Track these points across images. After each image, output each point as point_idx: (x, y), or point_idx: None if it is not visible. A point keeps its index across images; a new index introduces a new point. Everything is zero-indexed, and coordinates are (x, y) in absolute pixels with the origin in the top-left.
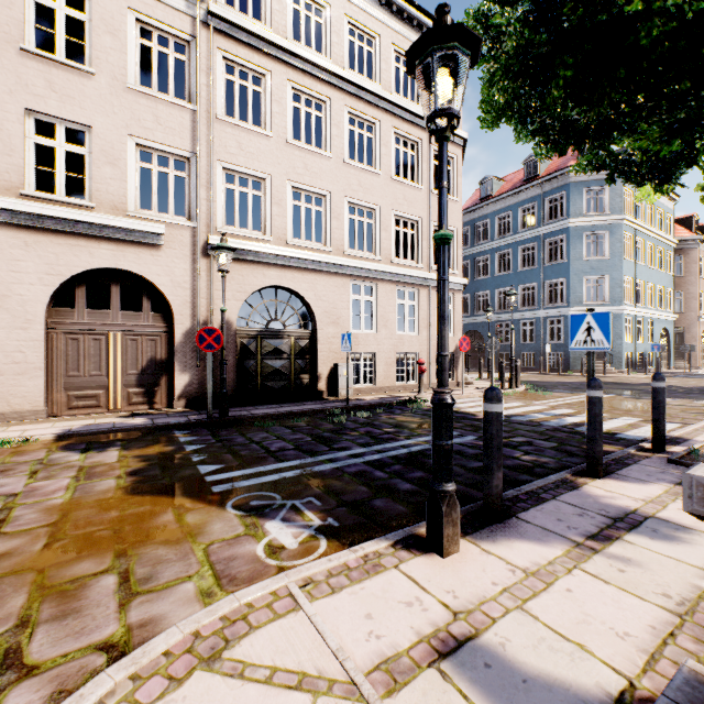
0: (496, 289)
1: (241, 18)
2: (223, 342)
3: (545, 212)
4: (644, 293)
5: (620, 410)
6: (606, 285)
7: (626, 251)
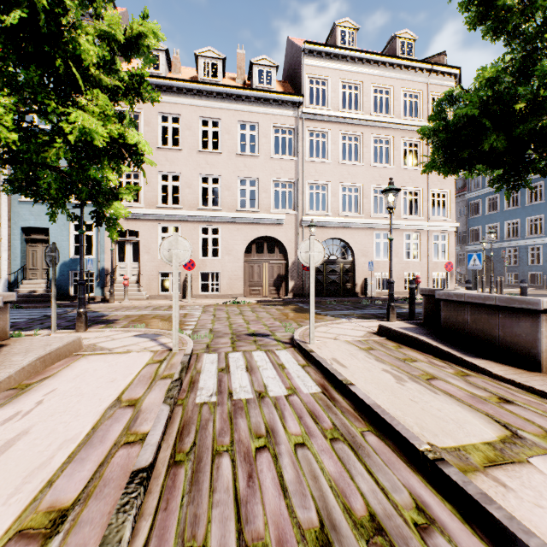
0: (505, 221)
1: (317, 110)
2: None
3: None
4: None
5: None
6: None
7: None
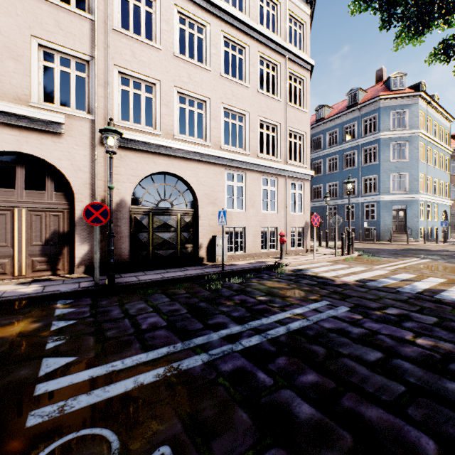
0: (327, 183)
1: None
2: (111, 216)
3: (362, 129)
4: (431, 185)
5: (453, 275)
6: (406, 179)
7: (420, 155)
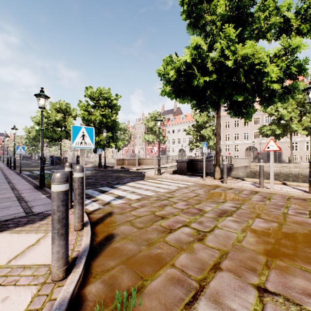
0: None
1: None
2: (260, 153)
3: None
4: None
5: None
6: None
7: None
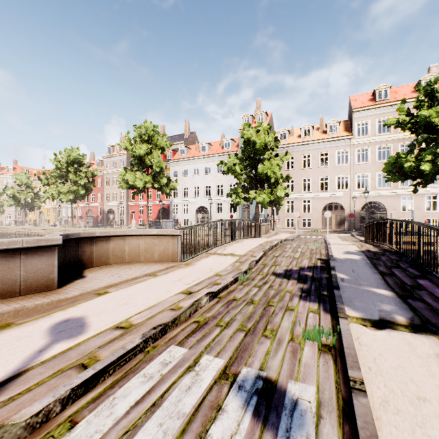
0: None
1: (361, 139)
2: (354, 216)
3: None
4: None
5: None
6: None
7: None
